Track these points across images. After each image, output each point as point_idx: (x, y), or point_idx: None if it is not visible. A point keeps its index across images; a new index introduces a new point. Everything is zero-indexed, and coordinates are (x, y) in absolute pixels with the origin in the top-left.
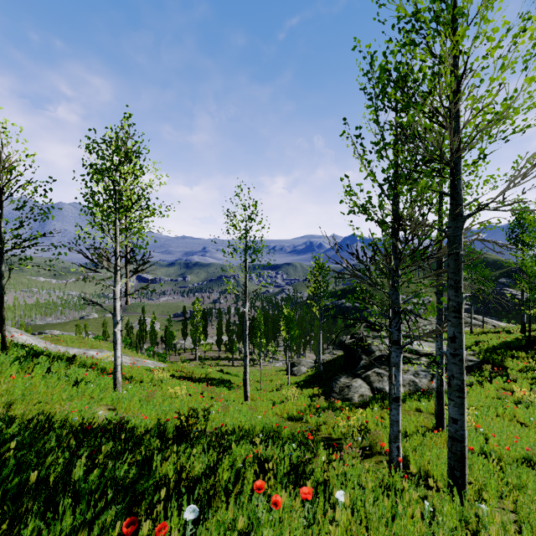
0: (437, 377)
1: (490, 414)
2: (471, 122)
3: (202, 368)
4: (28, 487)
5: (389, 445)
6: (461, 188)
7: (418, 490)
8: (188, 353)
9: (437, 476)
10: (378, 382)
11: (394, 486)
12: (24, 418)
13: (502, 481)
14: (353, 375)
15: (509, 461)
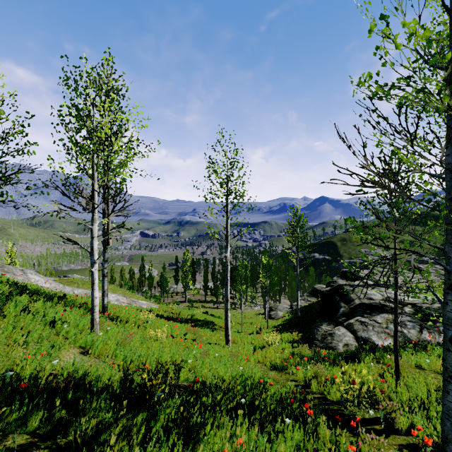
0: None
1: None
2: None
3: (188, 310)
4: None
5: (444, 447)
6: None
7: None
8: (180, 295)
9: None
10: (363, 331)
11: None
12: None
13: None
14: (334, 323)
15: None
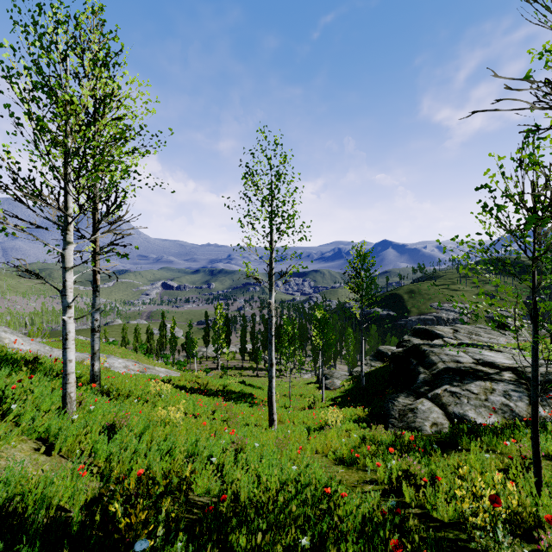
0: None
1: None
2: None
3: (220, 379)
4: None
5: None
6: None
7: None
8: (210, 361)
9: None
10: (456, 405)
11: None
12: None
13: None
14: (414, 394)
15: None
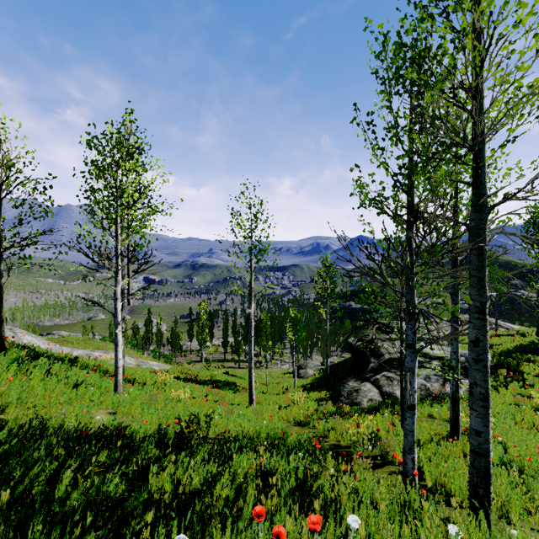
0: (452, 382)
1: (508, 421)
2: (501, 98)
3: (207, 370)
4: (1, 506)
5: (404, 457)
6: (484, 176)
7: (438, 511)
8: (194, 354)
9: (455, 490)
10: (388, 386)
11: (411, 503)
12: (17, 423)
13: (526, 497)
14: (361, 379)
15: (531, 473)
